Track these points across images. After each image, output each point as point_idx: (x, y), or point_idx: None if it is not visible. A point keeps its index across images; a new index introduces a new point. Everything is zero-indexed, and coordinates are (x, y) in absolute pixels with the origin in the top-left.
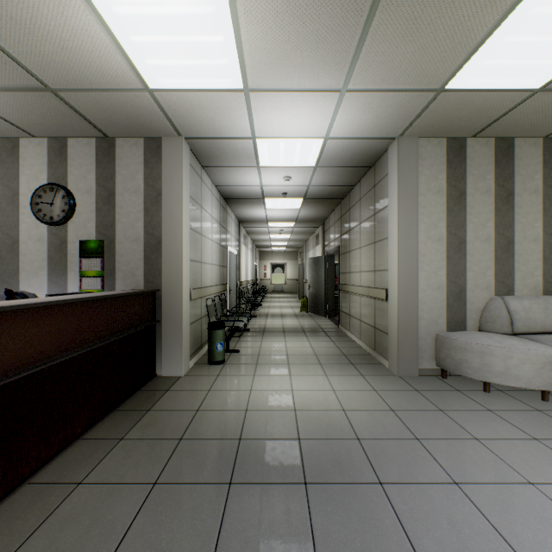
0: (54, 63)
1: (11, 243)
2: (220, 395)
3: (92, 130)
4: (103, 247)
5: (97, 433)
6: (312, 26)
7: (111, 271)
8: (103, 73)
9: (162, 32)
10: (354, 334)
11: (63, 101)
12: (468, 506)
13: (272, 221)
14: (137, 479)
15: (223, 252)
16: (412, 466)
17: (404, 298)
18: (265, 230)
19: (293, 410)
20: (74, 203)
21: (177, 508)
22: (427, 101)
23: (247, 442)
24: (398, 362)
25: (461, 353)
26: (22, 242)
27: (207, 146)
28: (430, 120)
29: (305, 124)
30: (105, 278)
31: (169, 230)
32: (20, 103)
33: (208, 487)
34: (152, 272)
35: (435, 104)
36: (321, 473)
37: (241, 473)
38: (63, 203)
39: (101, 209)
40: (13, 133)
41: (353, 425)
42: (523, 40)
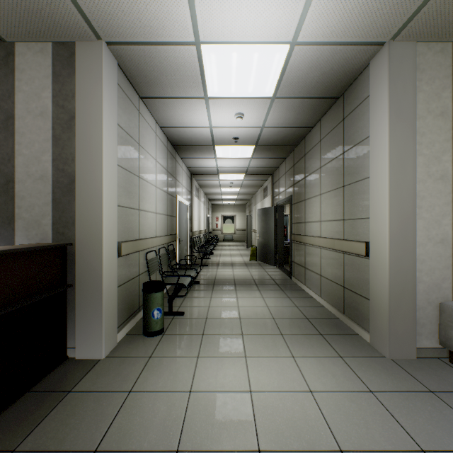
0: None
1: None
2: (142, 405)
3: None
4: None
5: None
6: None
7: (9, 219)
8: None
9: None
10: (311, 289)
11: None
12: None
13: (222, 173)
14: None
15: (172, 201)
16: None
17: (398, 255)
18: (216, 183)
19: (256, 450)
20: None
21: None
22: None
23: None
24: (388, 340)
25: None
26: None
27: (138, 59)
28: (449, 0)
29: (268, 11)
30: (1, 228)
31: (85, 165)
32: None
33: None
34: (63, 220)
35: None
36: None
37: None
38: None
39: None
40: None
41: None
42: None
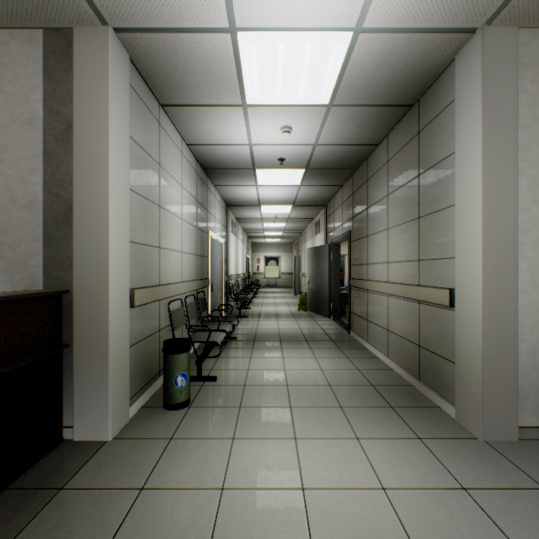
0: None
1: None
2: (157, 509)
3: None
4: None
5: None
6: None
7: None
8: None
9: None
10: (375, 346)
11: None
12: None
13: (265, 204)
14: None
15: (202, 237)
16: None
17: (494, 306)
18: (257, 217)
19: None
20: None
21: None
22: None
23: None
24: (482, 417)
25: None
26: None
27: (157, 52)
28: None
29: None
30: None
31: (86, 188)
32: None
33: None
34: (57, 260)
35: None
36: None
37: None
38: None
39: None
40: None
41: None
42: None
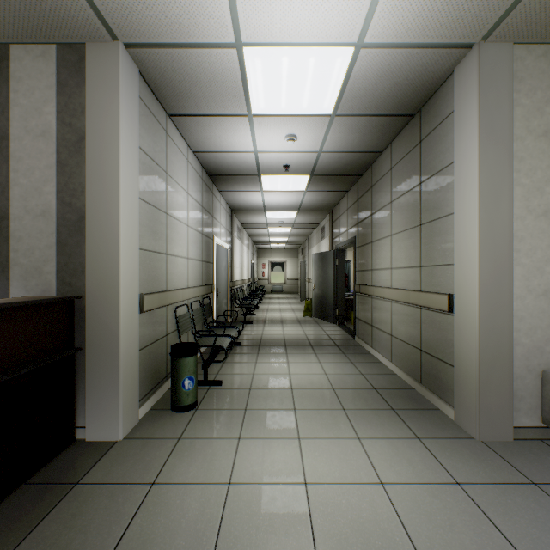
0: None
1: None
2: (168, 501)
3: None
4: None
5: None
6: None
7: (2, 265)
8: None
9: None
10: (379, 352)
11: None
12: None
13: (270, 209)
14: None
15: (208, 243)
16: None
17: (490, 311)
18: (262, 222)
19: None
20: None
21: None
22: None
23: None
24: (478, 417)
25: None
26: None
27: (165, 65)
28: None
29: (328, 3)
30: None
31: (97, 197)
32: None
33: None
34: (70, 266)
35: None
36: None
37: None
38: None
39: None
40: None
41: None
42: None
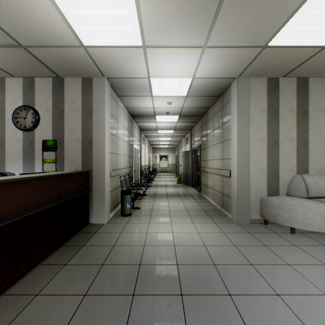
0: (24, 28)
1: (0, 142)
2: (128, 236)
3: (50, 73)
4: (56, 144)
5: (50, 260)
6: (185, 3)
7: (61, 159)
8: (54, 35)
9: (91, 7)
10: (209, 197)
11: (31, 54)
12: (287, 311)
13: (160, 129)
14: (74, 291)
15: (131, 148)
16: (249, 283)
17: (241, 176)
18: (156, 135)
19: (173, 245)
20: (39, 117)
21: (98, 312)
22: (256, 54)
23: (145, 266)
24: (237, 215)
25: (277, 209)
26: (7, 141)
27: (120, 82)
28: (258, 66)
29: (180, 69)
30: (58, 163)
31: (97, 134)
32: (4, 55)
33: (119, 297)
34: (86, 159)
35: (261, 56)
36: (191, 287)
37: (140, 287)
38: (32, 118)
39: (55, 121)
40: (1, 74)
41: (210, 255)
42: (318, 13)
